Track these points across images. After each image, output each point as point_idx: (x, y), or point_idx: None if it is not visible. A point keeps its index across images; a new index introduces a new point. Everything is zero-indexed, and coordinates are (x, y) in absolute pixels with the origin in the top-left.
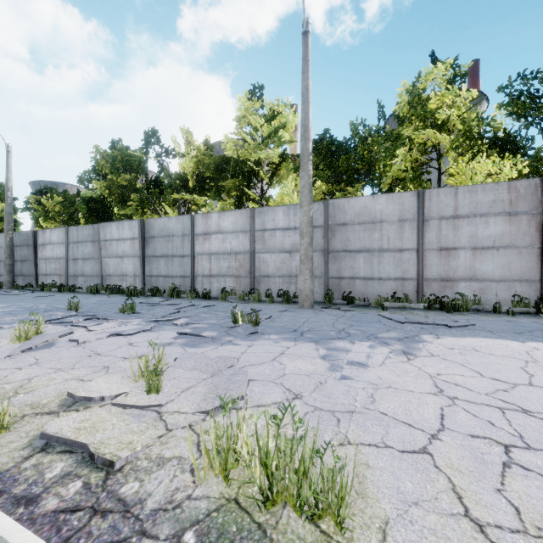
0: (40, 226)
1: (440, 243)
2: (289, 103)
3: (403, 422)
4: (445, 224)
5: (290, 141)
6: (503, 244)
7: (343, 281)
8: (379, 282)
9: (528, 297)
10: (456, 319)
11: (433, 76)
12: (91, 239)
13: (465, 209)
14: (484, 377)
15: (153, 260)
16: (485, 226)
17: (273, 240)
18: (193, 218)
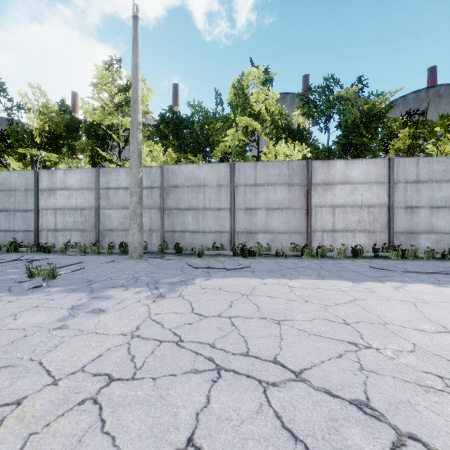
0: None
1: (246, 205)
2: (145, 78)
3: (47, 370)
4: (249, 190)
5: (148, 112)
6: (285, 206)
7: (176, 234)
8: (203, 234)
9: (300, 244)
10: (243, 263)
11: (252, 77)
12: None
13: (261, 179)
14: (191, 312)
15: None
16: (274, 193)
17: (117, 198)
18: (36, 173)
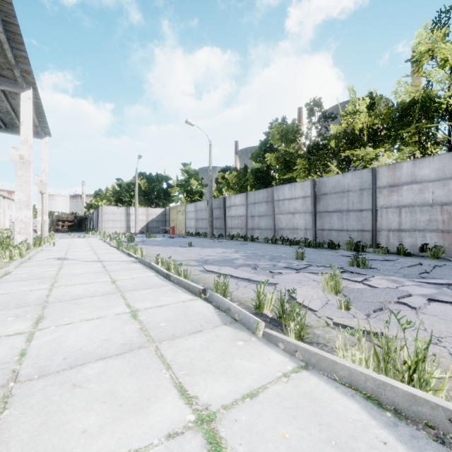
0: (221, 194)
1: None
2: None
3: None
4: None
5: None
6: None
7: None
8: None
9: None
10: None
11: None
12: (265, 200)
13: None
14: None
15: (325, 215)
16: None
17: None
18: (374, 171)
